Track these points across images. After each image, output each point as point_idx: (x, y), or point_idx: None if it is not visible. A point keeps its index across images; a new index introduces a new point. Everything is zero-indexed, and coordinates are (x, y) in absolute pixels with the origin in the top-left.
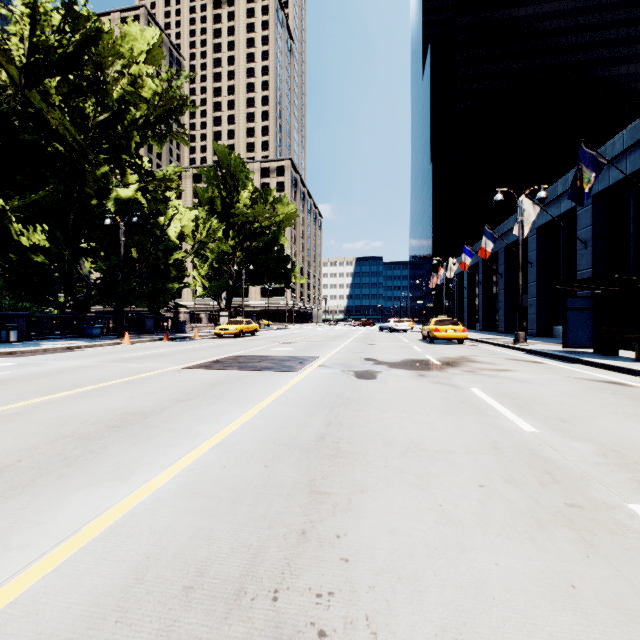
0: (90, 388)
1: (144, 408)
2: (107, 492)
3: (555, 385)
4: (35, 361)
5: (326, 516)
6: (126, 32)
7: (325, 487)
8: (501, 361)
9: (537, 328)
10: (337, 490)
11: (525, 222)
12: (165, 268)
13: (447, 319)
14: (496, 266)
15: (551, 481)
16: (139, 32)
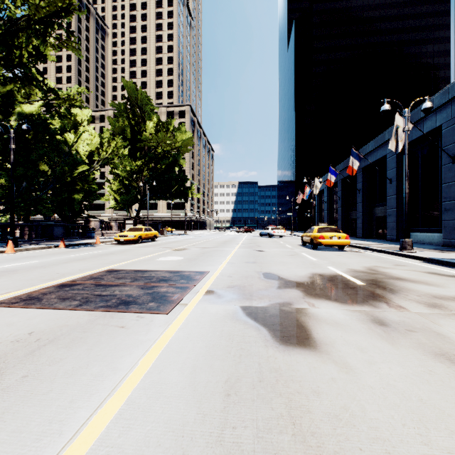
0: None
1: None
2: None
3: None
4: None
5: None
6: None
7: None
8: (429, 277)
9: (396, 234)
10: None
11: (399, 138)
12: (71, 180)
13: (329, 227)
14: (352, 184)
15: None
16: None
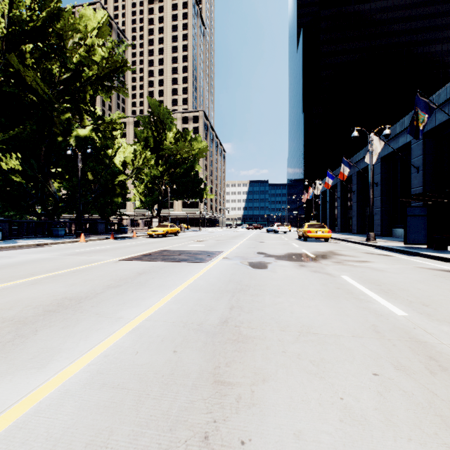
0: (43, 276)
1: (80, 294)
2: (20, 383)
3: (407, 273)
4: (9, 254)
5: (230, 413)
6: (82, 14)
7: (228, 376)
8: (360, 254)
9: (381, 230)
10: (240, 380)
11: (373, 153)
12: (112, 187)
13: (316, 223)
14: (350, 186)
15: (438, 368)
16: (92, 14)
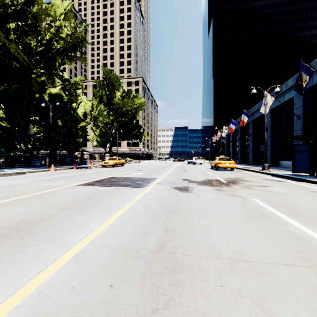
0: (11, 199)
1: (37, 216)
2: None
3: (303, 196)
4: None
5: None
6: (53, 2)
7: None
8: (260, 180)
9: (271, 162)
10: None
11: (266, 105)
12: (76, 131)
13: (225, 157)
14: (247, 130)
15: None
16: (60, 3)
